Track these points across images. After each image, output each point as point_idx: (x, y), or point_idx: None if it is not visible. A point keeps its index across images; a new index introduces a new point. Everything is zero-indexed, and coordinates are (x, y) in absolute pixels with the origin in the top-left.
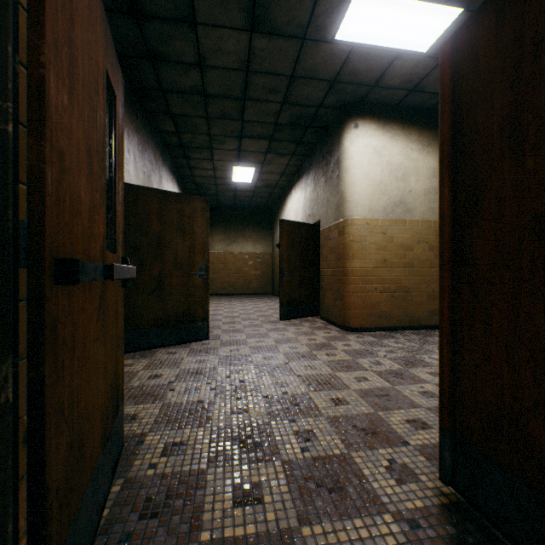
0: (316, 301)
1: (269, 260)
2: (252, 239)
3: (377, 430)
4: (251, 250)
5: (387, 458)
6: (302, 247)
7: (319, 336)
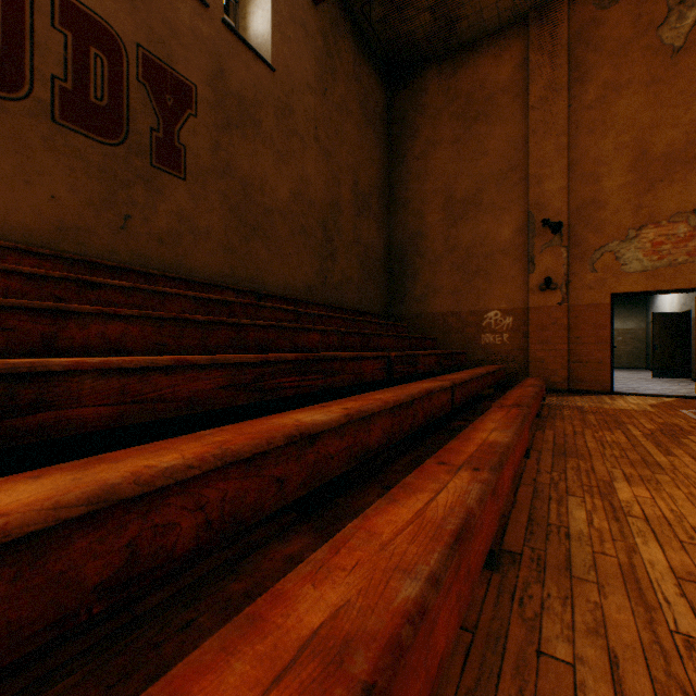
0: (687, 368)
1: (641, 335)
2: (620, 316)
3: (685, 393)
4: (619, 327)
5: (683, 394)
6: (672, 330)
7: (681, 384)
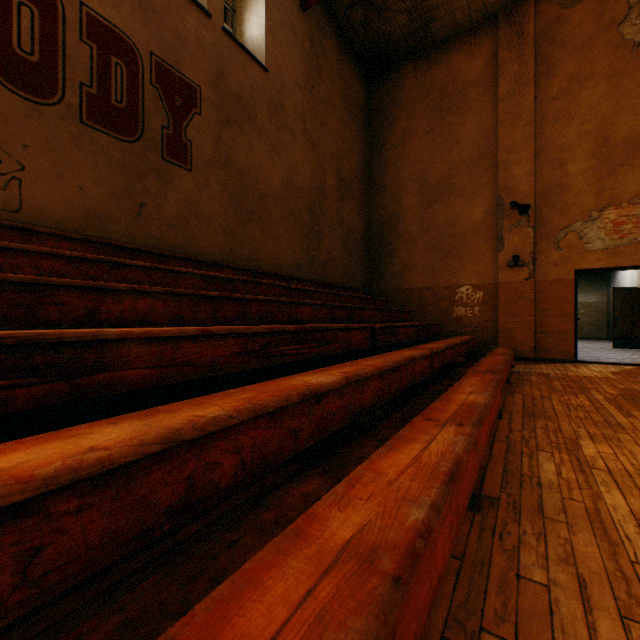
0: None
1: (603, 308)
2: (583, 290)
3: None
4: (582, 300)
5: None
6: (633, 303)
7: None
